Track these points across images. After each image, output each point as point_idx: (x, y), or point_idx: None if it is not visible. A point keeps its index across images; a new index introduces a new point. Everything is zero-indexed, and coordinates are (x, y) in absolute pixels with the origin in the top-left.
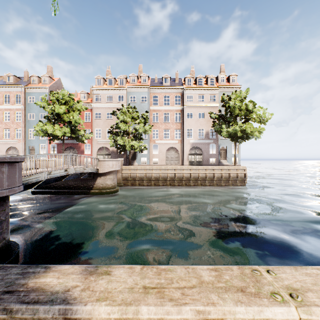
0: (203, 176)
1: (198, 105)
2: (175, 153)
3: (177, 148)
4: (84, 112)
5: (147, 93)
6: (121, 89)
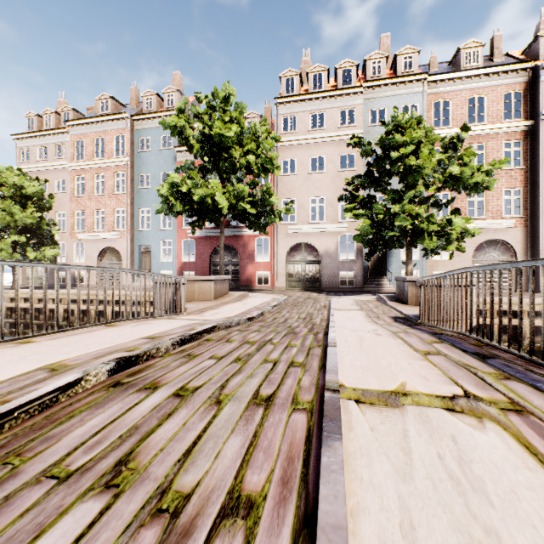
0: None
1: None
2: (502, 256)
3: (511, 243)
4: None
5: (420, 95)
6: (349, 92)
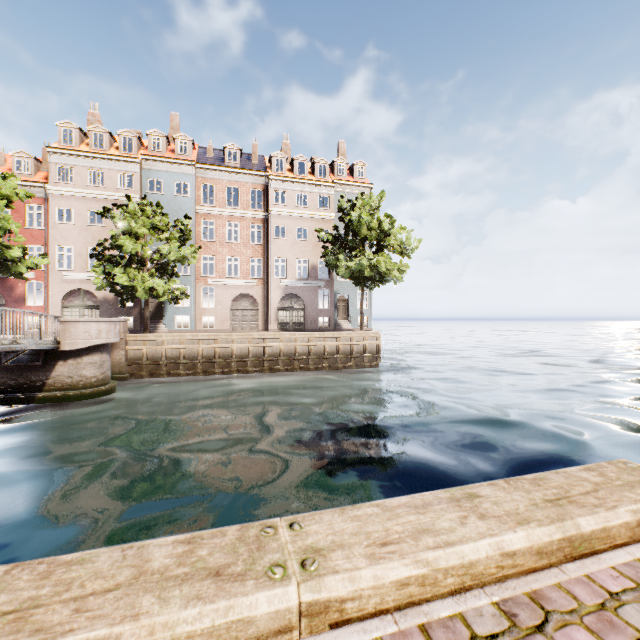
0: (304, 351)
1: (297, 214)
2: (252, 306)
3: (256, 297)
4: (26, 204)
5: (190, 176)
6: (127, 160)
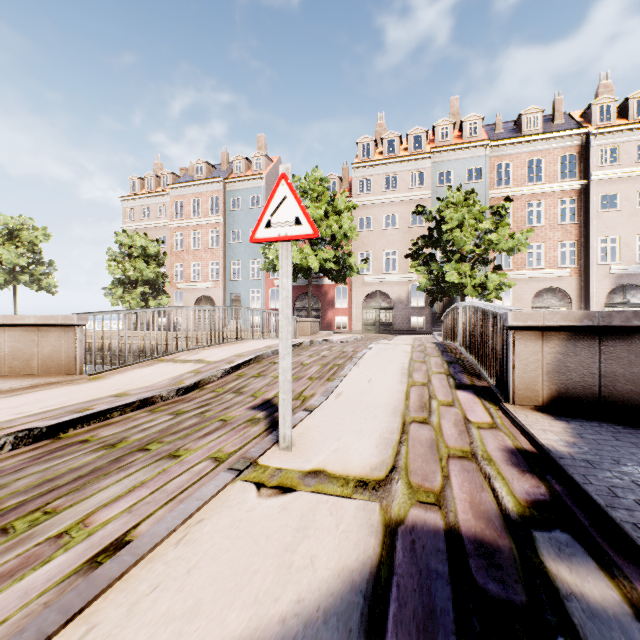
0: None
1: (638, 172)
2: (559, 302)
3: (567, 291)
4: None
5: (483, 159)
6: (419, 157)
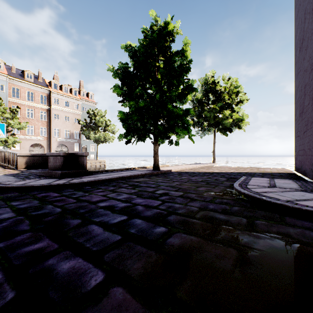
0: None
1: (65, 110)
2: (40, 149)
3: (43, 145)
4: None
5: (5, 82)
6: None
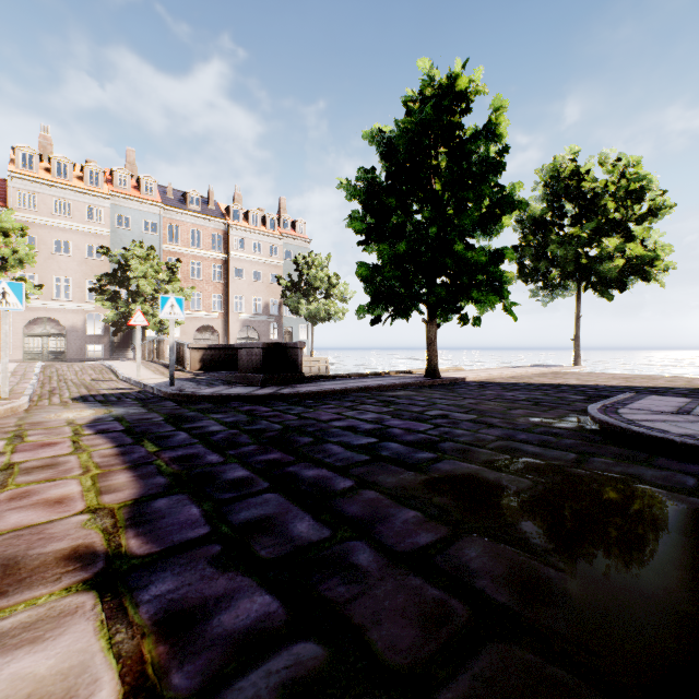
0: None
1: (254, 259)
2: (212, 336)
3: (217, 328)
4: None
5: (158, 216)
6: (98, 195)
